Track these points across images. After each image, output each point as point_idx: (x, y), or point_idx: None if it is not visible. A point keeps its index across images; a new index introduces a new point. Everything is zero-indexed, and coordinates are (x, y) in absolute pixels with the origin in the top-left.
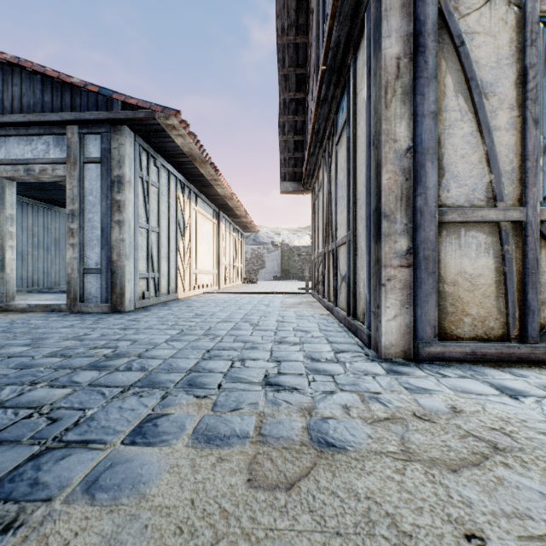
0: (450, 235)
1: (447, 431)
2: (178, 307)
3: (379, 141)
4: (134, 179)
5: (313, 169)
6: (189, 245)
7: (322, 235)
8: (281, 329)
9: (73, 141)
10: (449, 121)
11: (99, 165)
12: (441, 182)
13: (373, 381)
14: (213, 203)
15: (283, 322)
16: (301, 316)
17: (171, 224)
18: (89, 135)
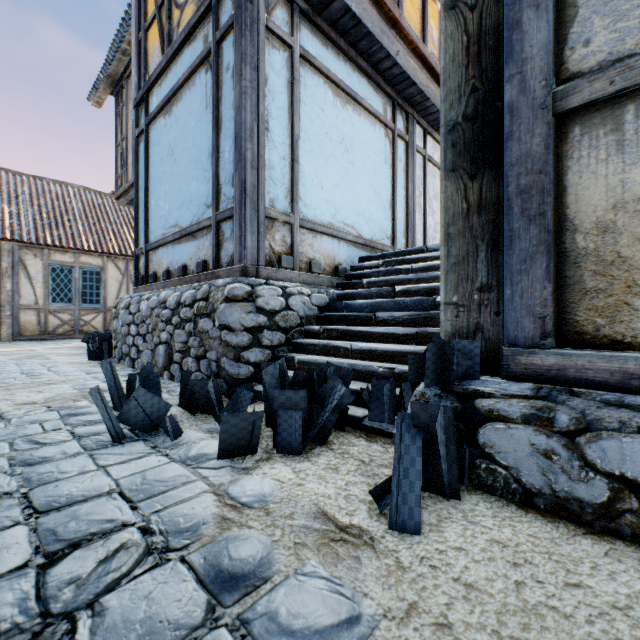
0: (24, 311)
1: (1, 343)
2: None
3: (2, 287)
4: None
5: None
6: None
7: None
8: None
9: None
10: (23, 285)
11: None
12: (21, 299)
13: None
14: None
15: None
16: None
17: None
18: None
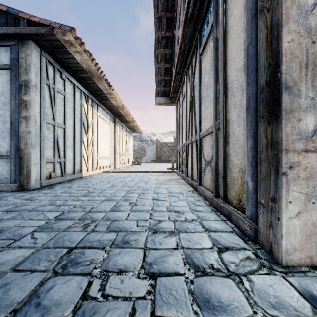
0: None
1: None
2: (78, 184)
3: None
4: (40, 85)
5: (178, 86)
6: (92, 139)
7: (185, 131)
8: (156, 210)
9: None
10: None
11: (9, 71)
12: None
13: None
14: (111, 112)
15: (158, 199)
16: (172, 192)
17: (77, 123)
18: (1, 47)
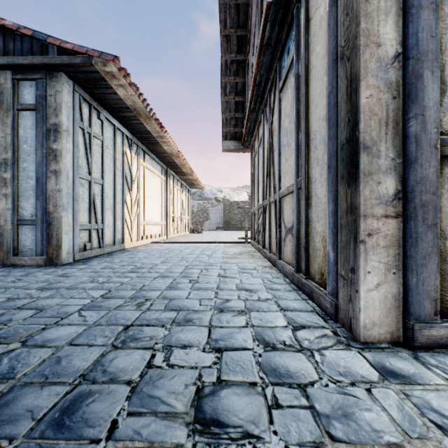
0: None
1: None
2: (121, 258)
3: (354, 47)
4: (73, 129)
5: (253, 126)
6: (137, 198)
7: (262, 188)
8: (223, 288)
9: (6, 86)
10: None
11: (34, 112)
12: (442, 101)
13: (373, 405)
14: (161, 161)
15: (225, 276)
16: (243, 268)
17: (118, 177)
18: (23, 81)
